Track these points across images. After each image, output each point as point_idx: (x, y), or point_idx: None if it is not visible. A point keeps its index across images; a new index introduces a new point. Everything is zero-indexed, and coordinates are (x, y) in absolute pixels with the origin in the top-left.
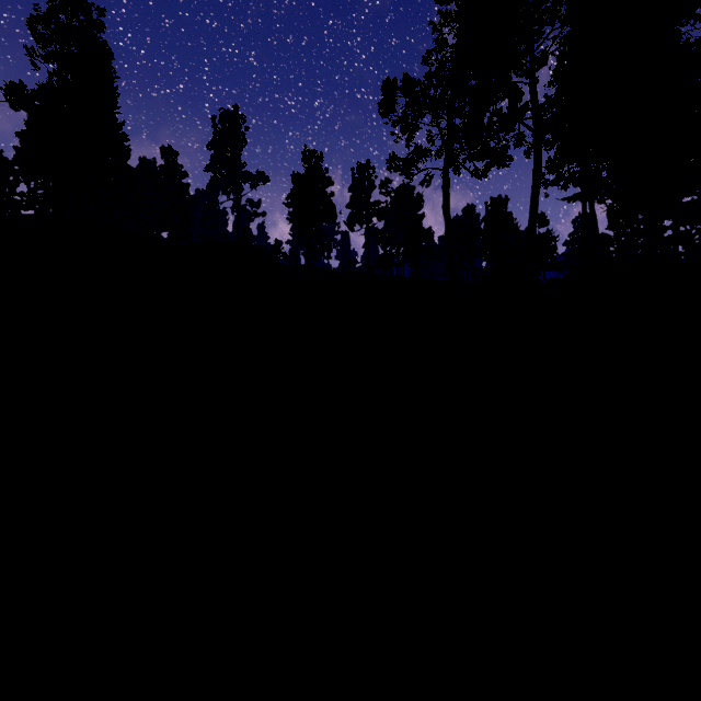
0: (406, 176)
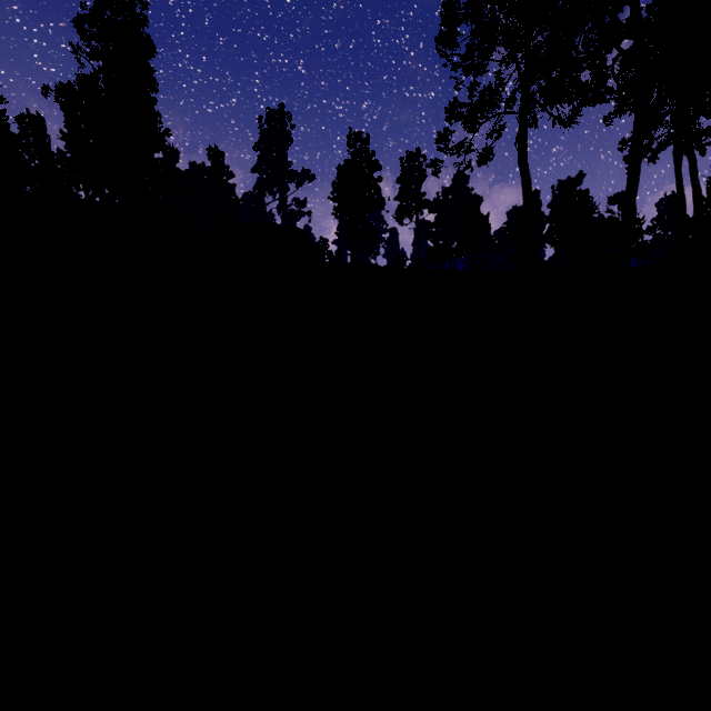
0: (471, 127)
